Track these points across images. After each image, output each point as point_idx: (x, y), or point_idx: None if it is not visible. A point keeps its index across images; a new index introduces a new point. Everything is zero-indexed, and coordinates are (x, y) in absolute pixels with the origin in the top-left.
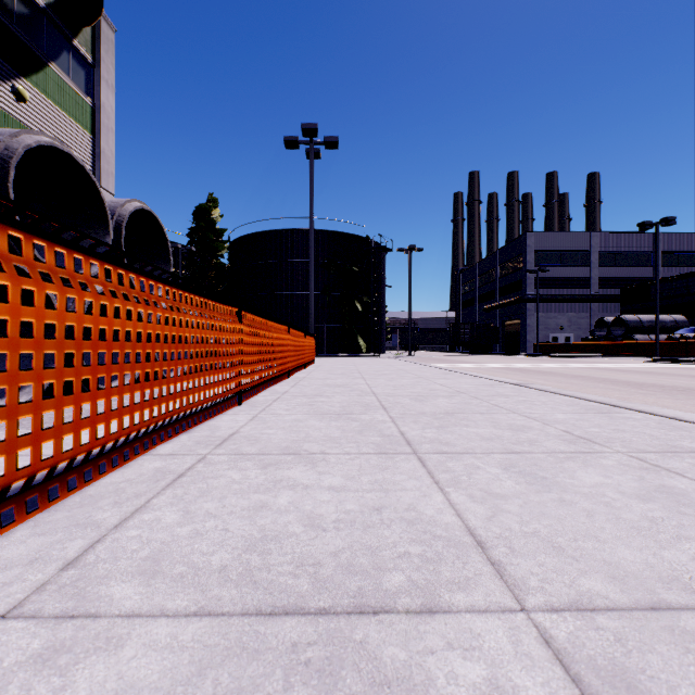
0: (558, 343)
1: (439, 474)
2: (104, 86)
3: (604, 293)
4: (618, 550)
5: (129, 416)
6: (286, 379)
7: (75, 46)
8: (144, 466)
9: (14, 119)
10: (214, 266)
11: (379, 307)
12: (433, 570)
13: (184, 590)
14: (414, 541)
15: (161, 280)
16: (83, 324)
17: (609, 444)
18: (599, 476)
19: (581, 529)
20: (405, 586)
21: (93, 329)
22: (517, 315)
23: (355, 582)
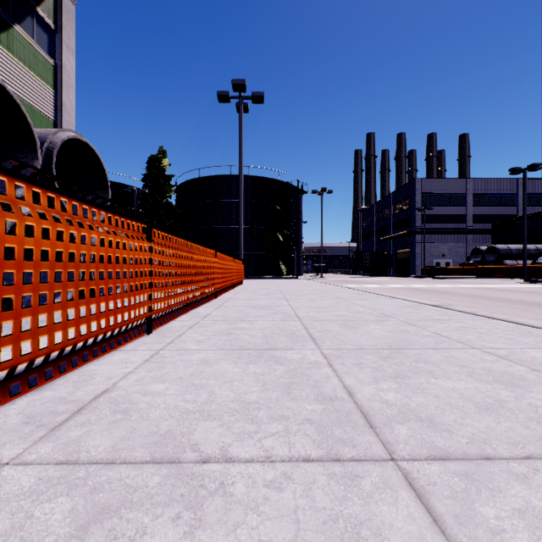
0: (441, 267)
1: None
2: (65, 49)
3: (477, 227)
4: None
5: None
6: (213, 300)
7: (38, 12)
8: None
9: None
10: (163, 205)
11: (297, 238)
12: None
13: None
14: None
15: None
16: None
17: None
18: None
19: None
20: None
21: None
22: (407, 245)
23: None
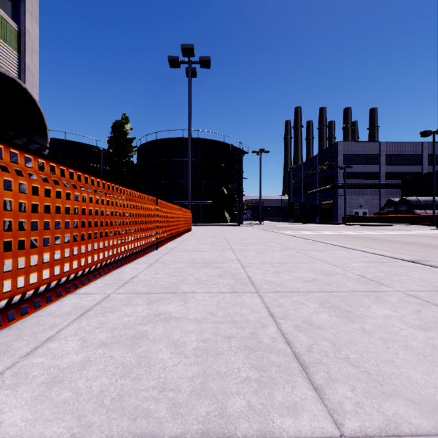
0: (360, 216)
1: None
2: (29, 16)
3: (389, 182)
4: None
5: None
6: (152, 251)
7: None
8: None
9: None
10: (126, 163)
11: (239, 192)
12: None
13: None
14: None
15: None
16: None
17: None
18: None
19: None
20: None
21: None
22: (331, 197)
23: None
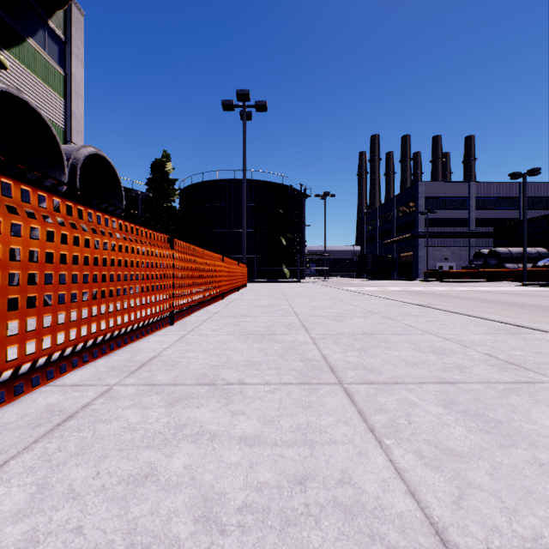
0: (444, 271)
1: (371, 414)
2: (74, 59)
3: (480, 231)
4: None
5: (18, 346)
6: (220, 300)
7: (50, 25)
8: (36, 402)
9: None
10: (167, 209)
11: (300, 242)
12: None
13: None
14: None
15: (70, 198)
16: None
17: (543, 371)
18: None
19: None
20: None
21: None
22: (410, 248)
23: None
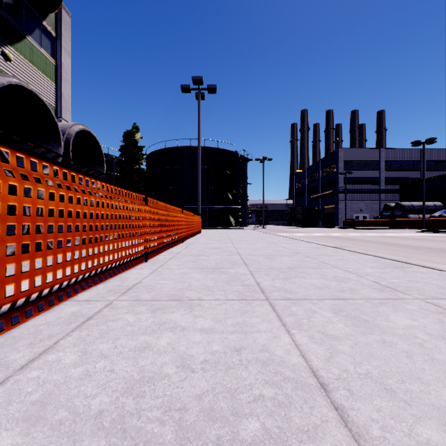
0: (359, 220)
1: (285, 317)
2: (63, 52)
3: (388, 188)
4: (442, 392)
5: (52, 273)
6: (180, 243)
7: (44, 25)
8: (64, 310)
9: (3, 73)
10: (136, 170)
11: (243, 197)
12: (285, 416)
13: (57, 440)
14: (267, 383)
15: (81, 172)
16: (7, 202)
17: (409, 292)
18: (408, 319)
19: (405, 370)
20: (260, 436)
21: (18, 207)
22: (332, 202)
23: (214, 431)
